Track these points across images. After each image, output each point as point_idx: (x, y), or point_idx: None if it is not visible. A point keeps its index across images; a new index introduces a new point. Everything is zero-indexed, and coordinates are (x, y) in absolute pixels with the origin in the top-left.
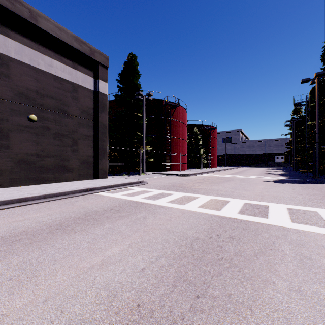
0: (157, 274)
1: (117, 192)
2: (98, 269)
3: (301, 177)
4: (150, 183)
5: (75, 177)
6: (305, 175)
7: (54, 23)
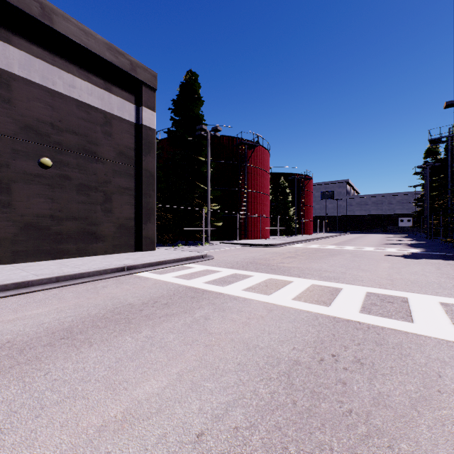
0: (226, 452)
1: (167, 272)
2: (115, 434)
3: (444, 249)
4: (217, 258)
5: (109, 249)
6: (450, 246)
7: (77, 23)
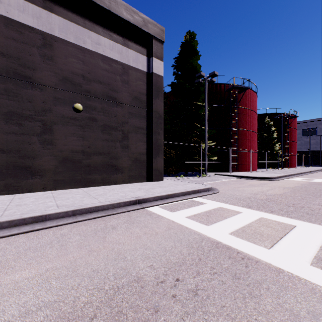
0: None
1: (178, 209)
2: None
3: None
4: (222, 191)
5: (126, 179)
6: None
7: None
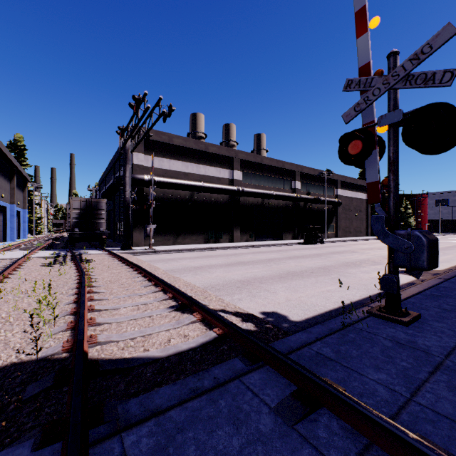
0: None
1: None
2: None
3: None
4: None
5: (362, 235)
6: None
7: (360, 180)
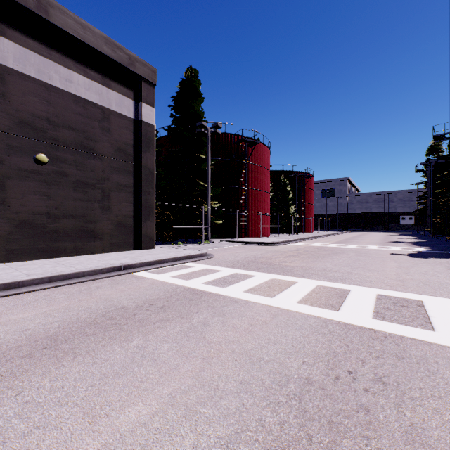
0: None
1: (165, 272)
2: None
3: None
4: (217, 257)
5: (107, 247)
6: None
7: (74, 16)
